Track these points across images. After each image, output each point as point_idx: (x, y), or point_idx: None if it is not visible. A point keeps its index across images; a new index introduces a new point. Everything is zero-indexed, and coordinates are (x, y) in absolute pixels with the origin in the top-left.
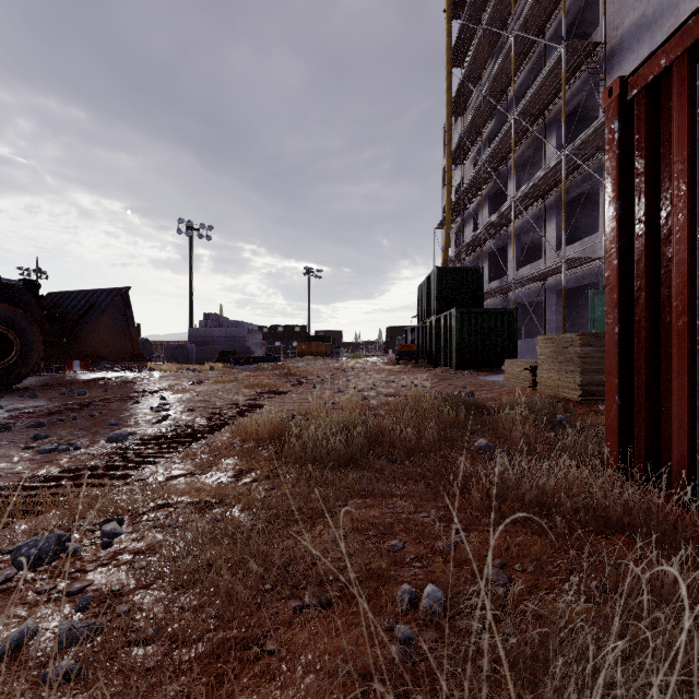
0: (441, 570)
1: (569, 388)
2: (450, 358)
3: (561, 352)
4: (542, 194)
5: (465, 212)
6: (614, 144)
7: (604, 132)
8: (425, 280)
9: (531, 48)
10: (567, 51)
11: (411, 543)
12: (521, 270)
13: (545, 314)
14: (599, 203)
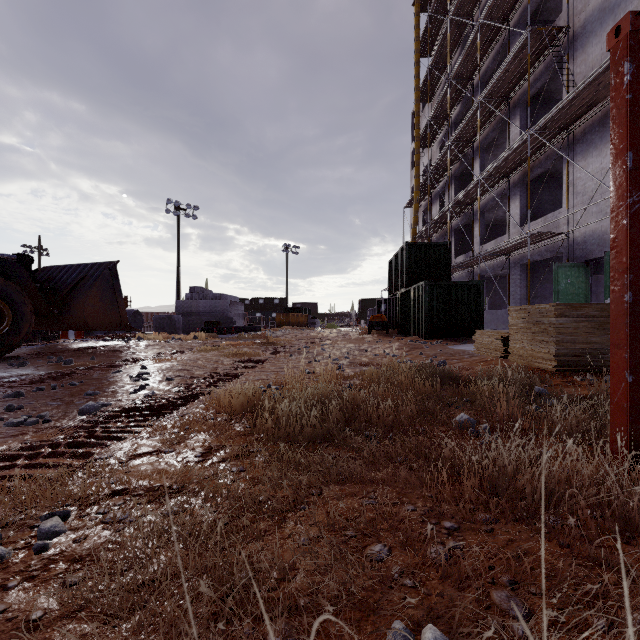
0: (438, 592)
1: (543, 358)
2: (419, 328)
3: (535, 322)
4: (506, 173)
5: (432, 192)
6: (623, 89)
7: (568, 112)
8: (395, 255)
9: (496, 36)
10: (531, 36)
11: (397, 548)
12: (486, 245)
13: (509, 286)
14: (560, 181)
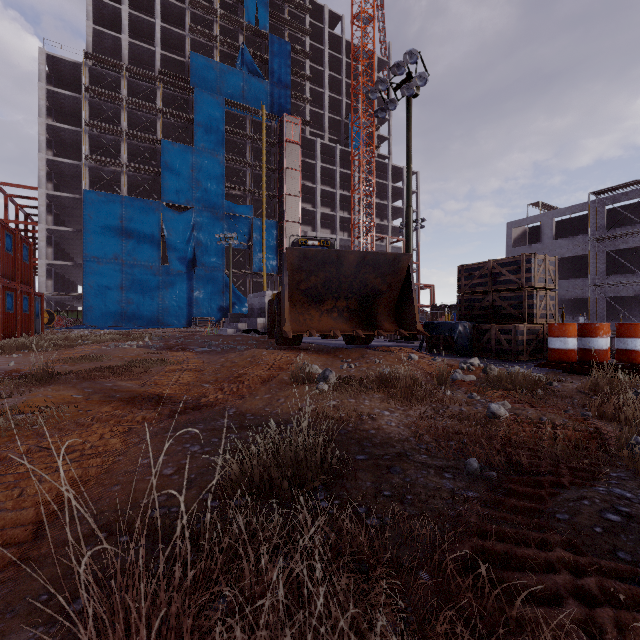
0: None
1: None
2: None
3: None
4: None
5: None
6: None
7: None
8: None
9: None
10: None
11: None
12: None
13: None
14: None
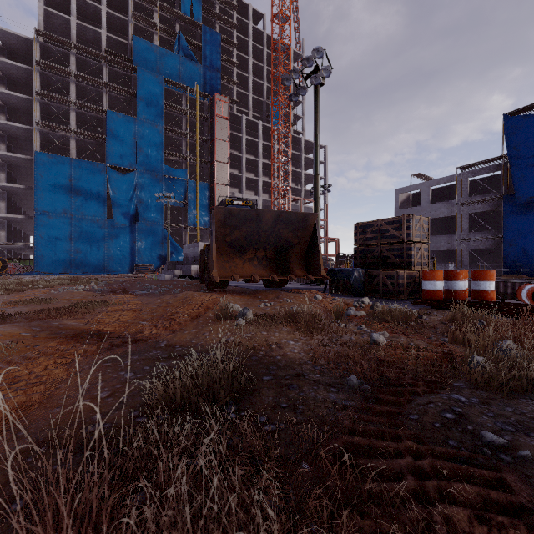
0: None
1: None
2: None
3: None
4: None
5: None
6: None
7: None
8: None
9: None
10: None
11: None
12: None
13: None
14: None
